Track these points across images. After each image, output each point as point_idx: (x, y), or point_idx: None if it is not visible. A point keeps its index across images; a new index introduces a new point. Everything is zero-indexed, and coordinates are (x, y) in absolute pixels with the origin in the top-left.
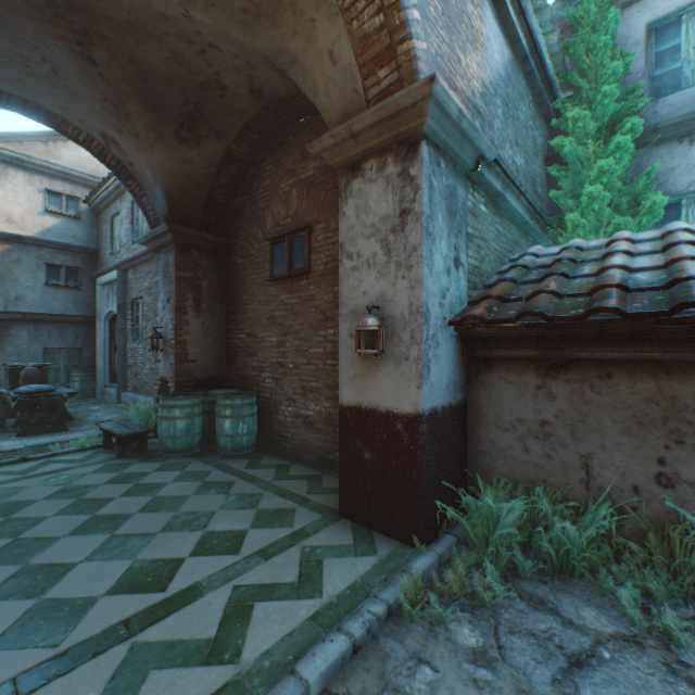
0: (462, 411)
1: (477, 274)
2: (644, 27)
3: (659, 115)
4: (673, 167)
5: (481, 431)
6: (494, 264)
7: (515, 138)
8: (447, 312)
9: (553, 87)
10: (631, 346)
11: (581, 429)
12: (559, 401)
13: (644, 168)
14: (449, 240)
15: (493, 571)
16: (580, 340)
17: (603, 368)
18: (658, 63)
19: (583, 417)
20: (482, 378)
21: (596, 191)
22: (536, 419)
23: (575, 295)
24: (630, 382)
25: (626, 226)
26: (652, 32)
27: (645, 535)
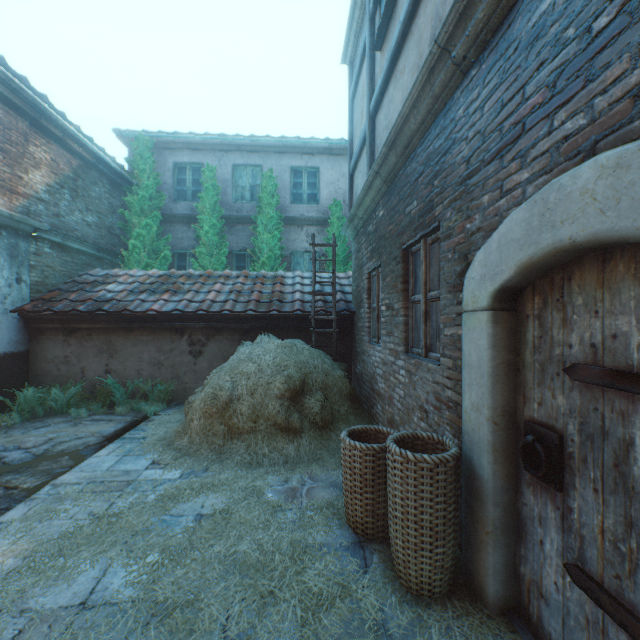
0: (25, 355)
1: (42, 285)
2: (173, 164)
3: (179, 210)
4: (184, 237)
5: (38, 365)
6: (62, 278)
7: (87, 207)
8: (11, 306)
9: (125, 177)
10: (95, 323)
11: (82, 357)
12: (74, 346)
13: (173, 233)
14: (12, 270)
15: (18, 415)
16: (78, 320)
17: (90, 331)
18: (180, 184)
19: (83, 352)
20: (39, 338)
21: (136, 244)
22: (64, 355)
23: (80, 301)
24: (98, 337)
25: (152, 263)
26: (177, 167)
27: (98, 392)
